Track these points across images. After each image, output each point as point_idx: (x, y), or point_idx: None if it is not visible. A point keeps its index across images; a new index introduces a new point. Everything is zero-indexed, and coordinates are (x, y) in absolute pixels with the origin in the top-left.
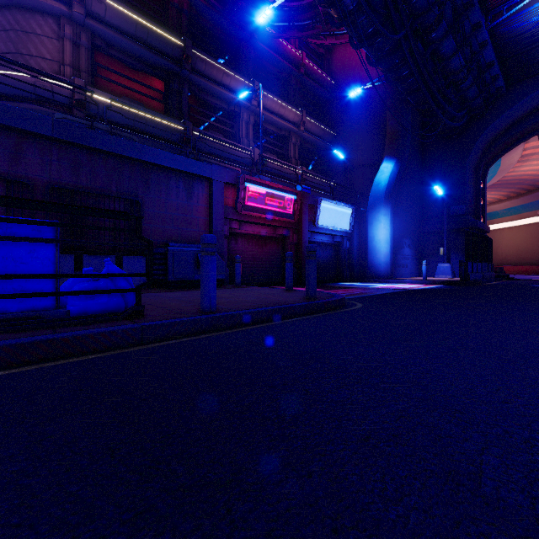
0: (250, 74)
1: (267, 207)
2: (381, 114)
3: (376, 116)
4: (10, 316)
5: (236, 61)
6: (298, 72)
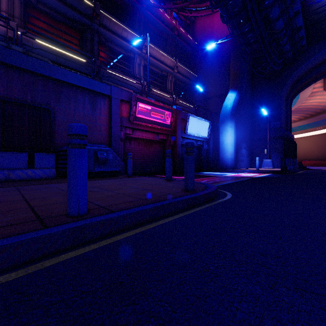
0: (141, 32)
1: (152, 119)
2: (226, 63)
3: (223, 64)
4: None
5: (131, 22)
6: (173, 34)
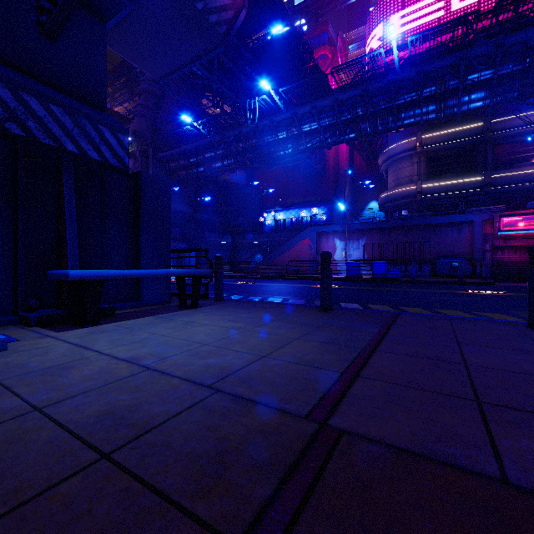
0: None
1: (525, 227)
2: None
3: None
4: (378, 277)
5: None
6: None
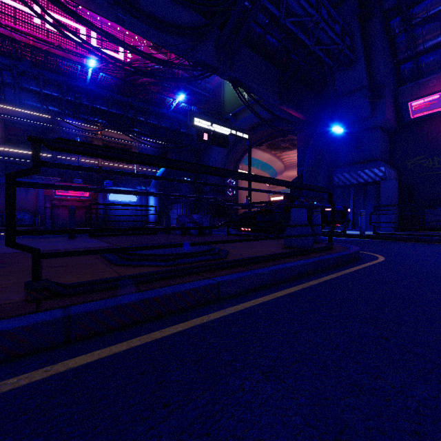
0: None
1: (71, 194)
2: None
3: None
4: None
5: None
6: None
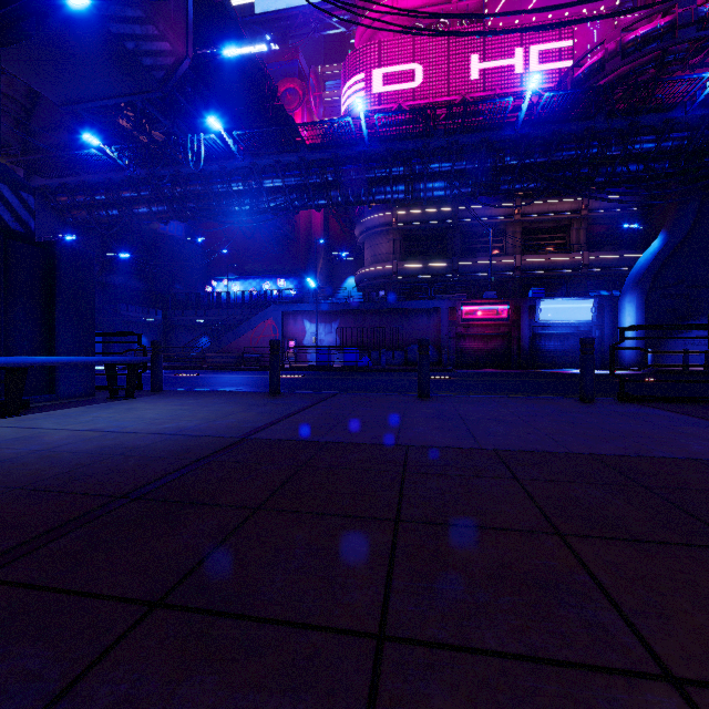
0: None
1: (481, 317)
2: None
3: None
4: (349, 366)
5: None
6: None
